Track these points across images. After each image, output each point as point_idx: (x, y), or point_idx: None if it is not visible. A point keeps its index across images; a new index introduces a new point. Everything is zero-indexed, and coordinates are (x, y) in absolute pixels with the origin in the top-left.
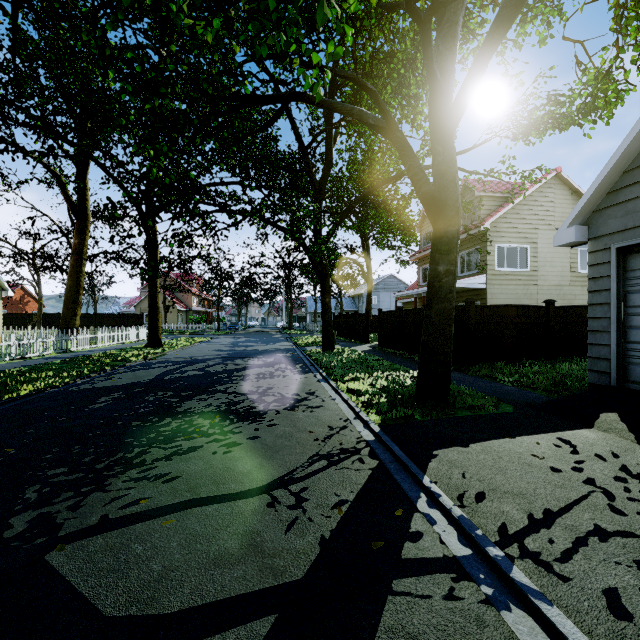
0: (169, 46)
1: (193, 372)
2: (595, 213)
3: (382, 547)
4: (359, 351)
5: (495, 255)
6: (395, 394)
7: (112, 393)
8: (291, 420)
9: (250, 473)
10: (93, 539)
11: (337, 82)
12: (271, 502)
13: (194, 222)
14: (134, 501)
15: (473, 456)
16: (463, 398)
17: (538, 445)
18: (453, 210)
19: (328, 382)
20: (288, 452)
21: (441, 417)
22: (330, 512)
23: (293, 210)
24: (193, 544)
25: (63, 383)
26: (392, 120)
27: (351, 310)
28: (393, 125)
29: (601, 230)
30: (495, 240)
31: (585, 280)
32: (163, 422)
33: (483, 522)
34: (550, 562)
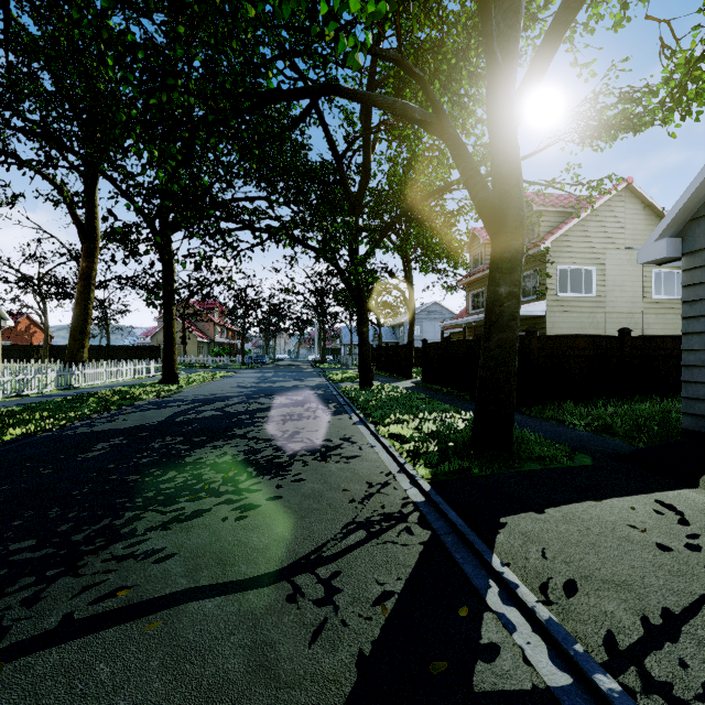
0: (177, 27)
1: (210, 413)
2: (691, 222)
3: (445, 671)
4: (401, 388)
5: (556, 278)
6: (446, 441)
7: (112, 438)
8: (321, 474)
9: (267, 549)
10: (45, 654)
11: (376, 81)
12: (292, 594)
13: (214, 242)
14: (112, 591)
15: (552, 526)
16: (529, 447)
17: (634, 511)
18: (517, 220)
19: (366, 425)
20: (317, 518)
21: (505, 471)
22: (371, 611)
23: (325, 226)
24: (181, 664)
25: (58, 426)
26: (443, 113)
27: (391, 341)
28: (444, 119)
29: (699, 243)
30: (556, 261)
31: (660, 307)
32: (166, 476)
33: (581, 629)
34: (690, 702)
